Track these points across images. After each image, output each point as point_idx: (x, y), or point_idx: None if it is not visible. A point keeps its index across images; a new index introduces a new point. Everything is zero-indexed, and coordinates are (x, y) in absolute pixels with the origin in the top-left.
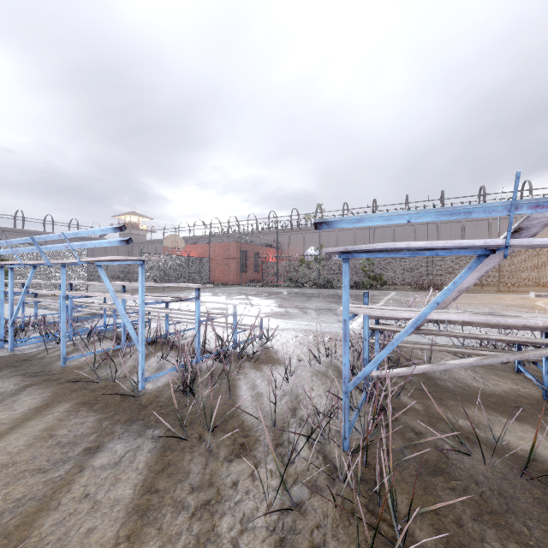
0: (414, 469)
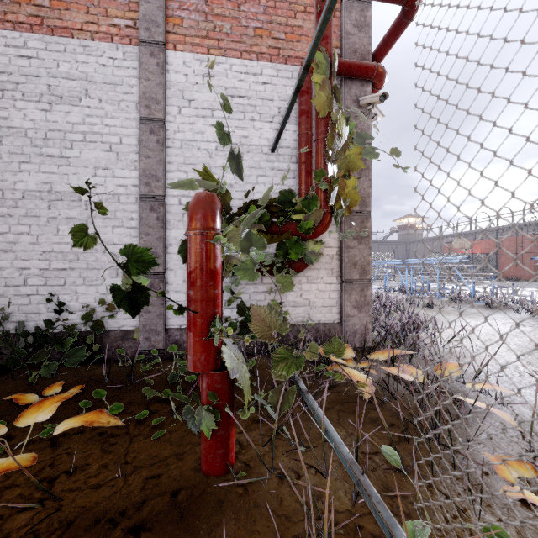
0: None
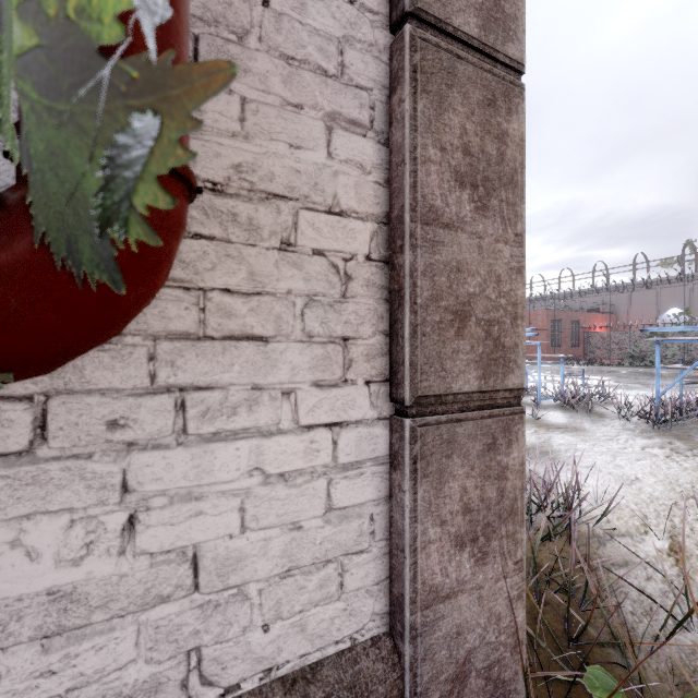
0: (691, 426)
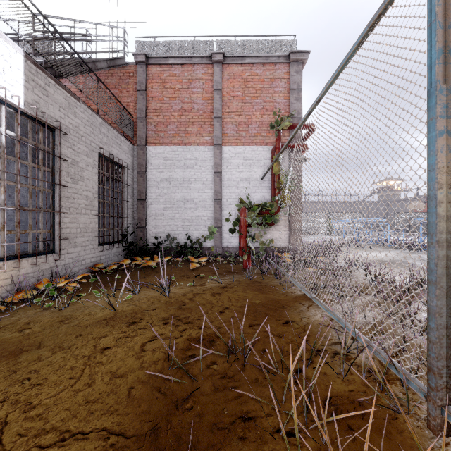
0: None
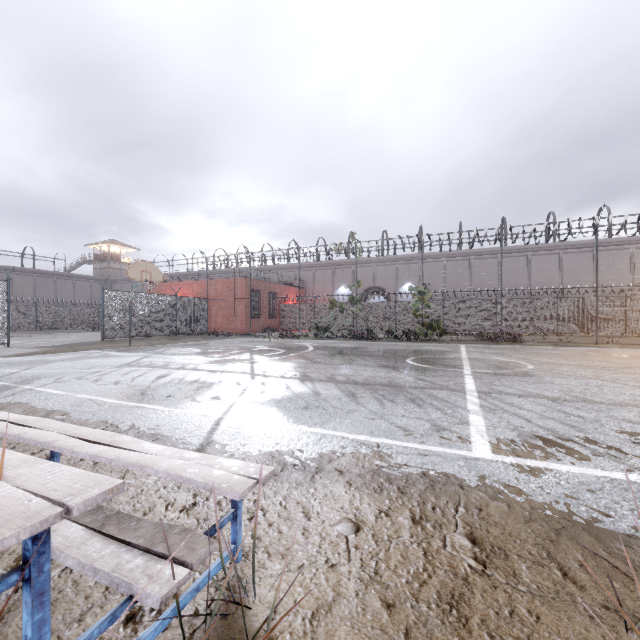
0: None
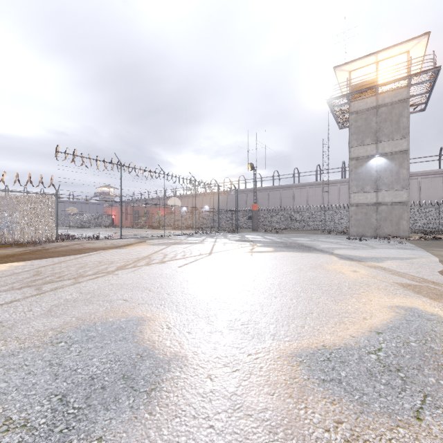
0: None
